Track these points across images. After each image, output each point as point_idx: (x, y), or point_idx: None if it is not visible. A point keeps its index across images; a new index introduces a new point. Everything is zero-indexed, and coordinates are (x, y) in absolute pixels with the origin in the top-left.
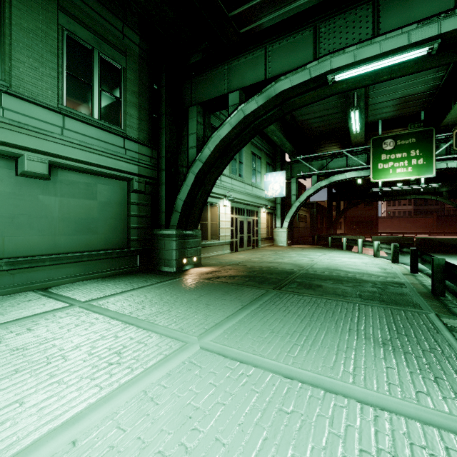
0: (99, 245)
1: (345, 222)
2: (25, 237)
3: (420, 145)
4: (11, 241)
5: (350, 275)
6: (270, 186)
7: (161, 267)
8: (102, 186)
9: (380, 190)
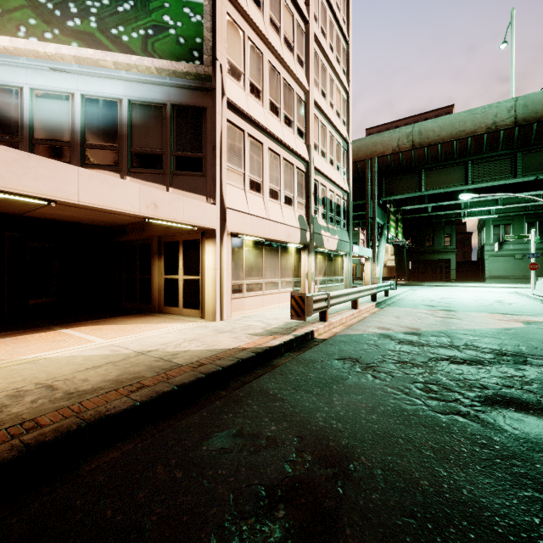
0: (538, 275)
1: None
2: (516, 272)
3: None
4: (513, 273)
5: None
6: None
7: None
8: (539, 258)
9: None
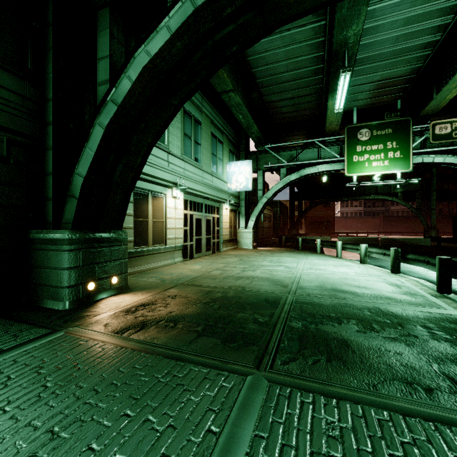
0: None
1: (305, 222)
2: None
3: (397, 136)
4: None
5: (367, 302)
6: (234, 177)
7: (41, 300)
8: None
9: (357, 185)
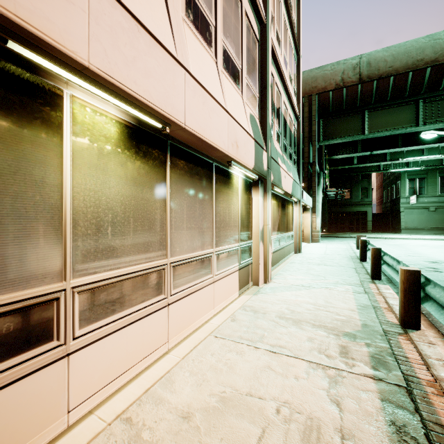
0: None
1: None
2: (430, 224)
3: None
4: (427, 224)
5: None
6: None
7: None
8: None
9: None
